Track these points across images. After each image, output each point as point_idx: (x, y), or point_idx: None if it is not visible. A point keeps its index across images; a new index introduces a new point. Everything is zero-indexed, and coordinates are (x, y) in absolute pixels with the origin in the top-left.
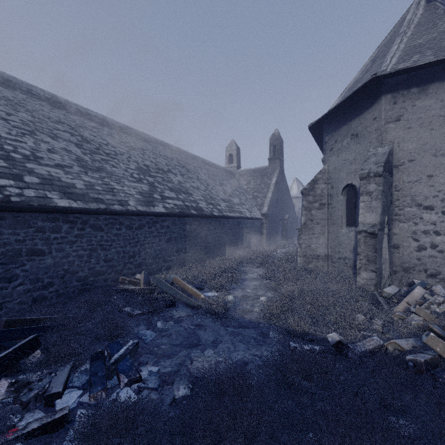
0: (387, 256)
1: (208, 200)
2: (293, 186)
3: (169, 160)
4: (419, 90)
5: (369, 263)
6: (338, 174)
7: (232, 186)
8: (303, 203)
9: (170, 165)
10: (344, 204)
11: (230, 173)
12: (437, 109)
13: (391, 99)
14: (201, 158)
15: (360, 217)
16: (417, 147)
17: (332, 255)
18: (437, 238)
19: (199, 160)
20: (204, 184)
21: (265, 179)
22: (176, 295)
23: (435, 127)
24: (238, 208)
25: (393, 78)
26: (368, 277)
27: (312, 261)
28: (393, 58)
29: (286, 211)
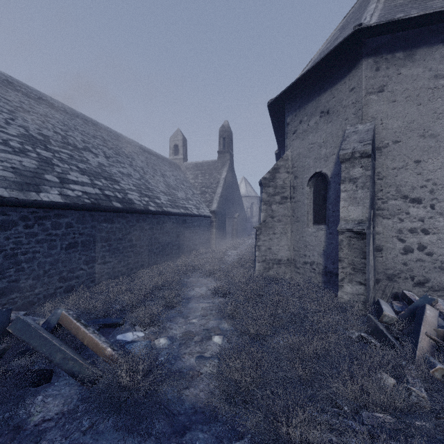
0: (372, 261)
1: (142, 191)
2: (241, 185)
3: (89, 137)
4: (405, 55)
5: (356, 273)
6: (304, 161)
7: (177, 179)
8: (262, 196)
9: (90, 142)
10: (311, 197)
11: (175, 165)
12: (425, 80)
13: (373, 64)
14: (139, 144)
15: (341, 212)
16: (403, 126)
17: (296, 259)
18: (425, 238)
19: (137, 145)
20: (140, 172)
21: (214, 174)
22: (53, 357)
23: (423, 102)
24: (183, 203)
25: (375, 38)
26: (355, 291)
27: (273, 266)
28: (373, 16)
29: (236, 209)
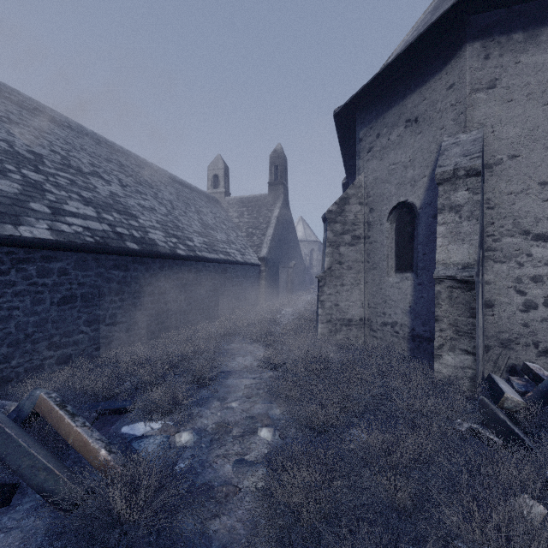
0: (481, 321)
1: (169, 230)
2: (298, 227)
3: (101, 160)
4: (526, 37)
5: (460, 338)
6: (383, 187)
7: (216, 217)
8: (327, 235)
9: (101, 166)
10: (392, 235)
11: (215, 200)
12: None
13: (481, 51)
14: (168, 173)
15: (439, 253)
16: (523, 134)
17: (372, 319)
18: None
19: (165, 174)
20: (167, 206)
21: (264, 211)
22: (16, 464)
23: None
24: (223, 247)
25: (484, 14)
26: (459, 363)
27: (341, 329)
28: None
29: (292, 256)
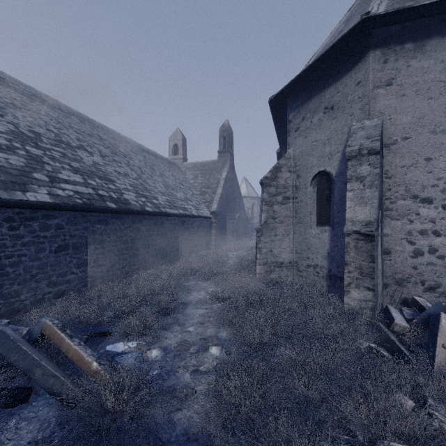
0: (380, 265)
1: (139, 191)
2: (242, 186)
3: (85, 135)
4: (415, 46)
5: (363, 278)
6: (307, 159)
7: (176, 179)
8: (264, 196)
9: (85, 141)
10: (314, 197)
11: (175, 165)
12: (437, 72)
13: (381, 56)
14: (137, 144)
15: (348, 213)
16: (413, 121)
17: (298, 262)
18: (437, 240)
19: (135, 145)
20: (137, 172)
21: (214, 174)
22: (32, 373)
23: (434, 95)
24: (182, 204)
25: (383, 28)
26: (362, 297)
27: (274, 269)
28: (380, 6)
29: (237, 209)
